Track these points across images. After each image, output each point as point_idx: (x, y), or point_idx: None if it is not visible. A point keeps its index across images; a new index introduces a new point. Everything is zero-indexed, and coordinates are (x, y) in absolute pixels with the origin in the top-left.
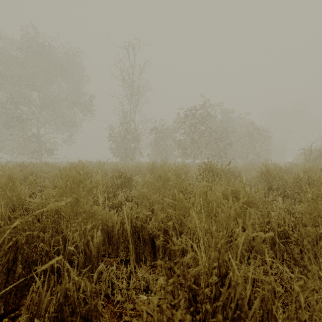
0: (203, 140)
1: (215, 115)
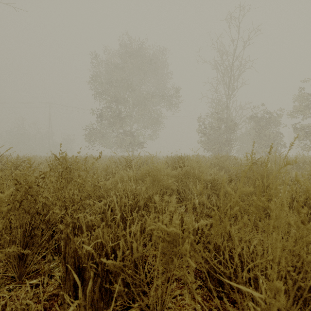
0: None
1: None
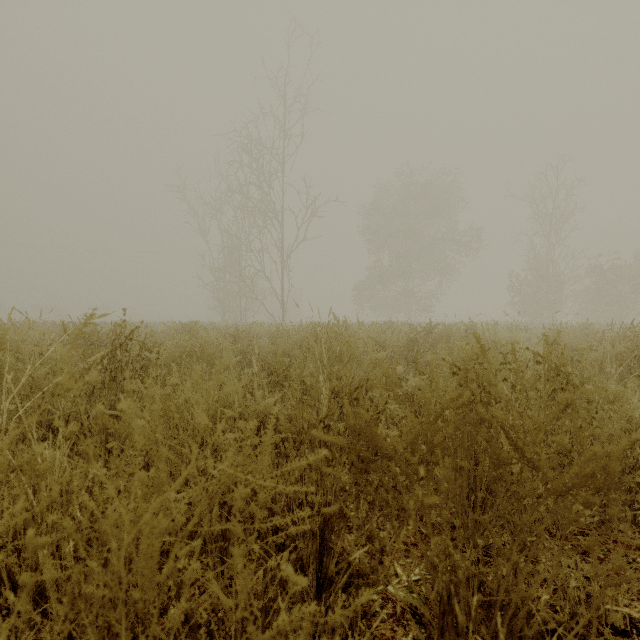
0: None
1: None
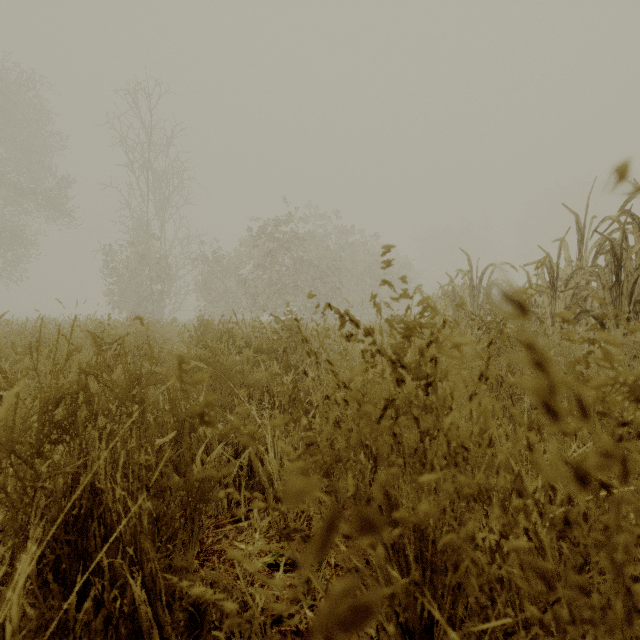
0: (288, 280)
1: (324, 237)
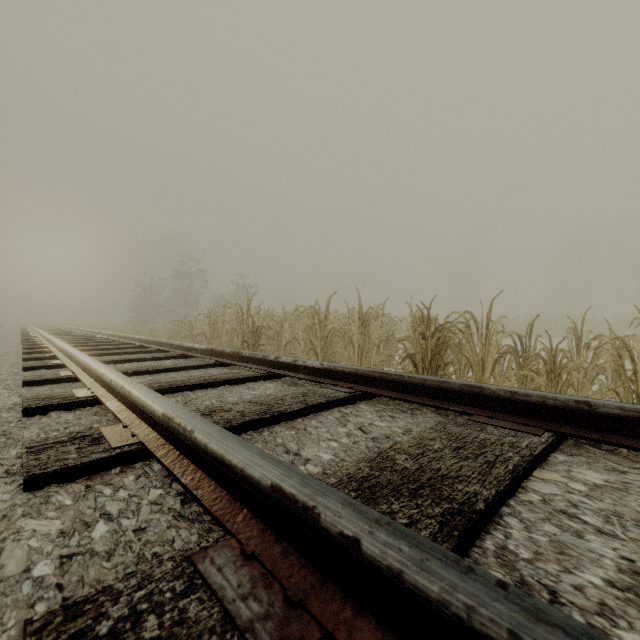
0: None
1: None
